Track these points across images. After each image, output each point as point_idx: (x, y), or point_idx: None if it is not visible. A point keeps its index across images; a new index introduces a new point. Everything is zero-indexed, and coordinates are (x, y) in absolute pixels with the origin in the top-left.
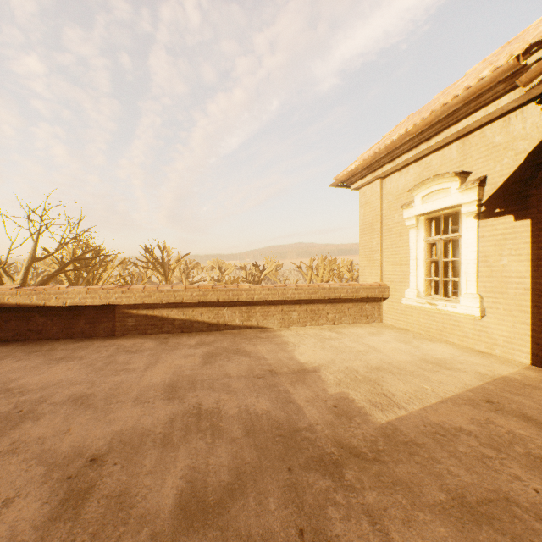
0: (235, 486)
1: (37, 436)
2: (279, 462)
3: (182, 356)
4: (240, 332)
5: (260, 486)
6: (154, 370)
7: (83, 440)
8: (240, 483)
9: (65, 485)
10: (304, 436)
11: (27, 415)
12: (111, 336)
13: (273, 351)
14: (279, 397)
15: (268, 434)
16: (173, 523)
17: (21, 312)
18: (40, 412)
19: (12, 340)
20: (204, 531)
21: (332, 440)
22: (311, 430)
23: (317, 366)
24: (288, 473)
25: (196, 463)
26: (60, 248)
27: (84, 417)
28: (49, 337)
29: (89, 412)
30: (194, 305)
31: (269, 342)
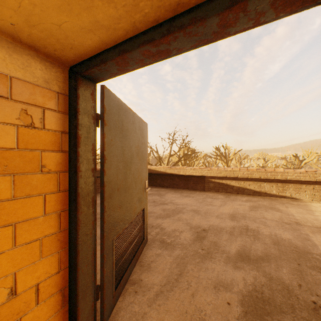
0: (264, 258)
1: (184, 218)
2: (292, 260)
3: (237, 204)
4: (275, 198)
5: (278, 263)
6: (223, 207)
7: (199, 223)
8: (267, 258)
9: (196, 233)
10: (314, 256)
11: (180, 211)
12: (202, 190)
13: (300, 213)
14: (299, 235)
15: (287, 248)
16: (235, 257)
17: (171, 176)
18: (183, 211)
19: (168, 187)
20: (248, 264)
21: None
22: (320, 256)
23: None
24: (297, 265)
25: (245, 244)
26: (179, 150)
27: (198, 216)
28: (180, 187)
29: (199, 215)
30: (244, 179)
31: (298, 207)
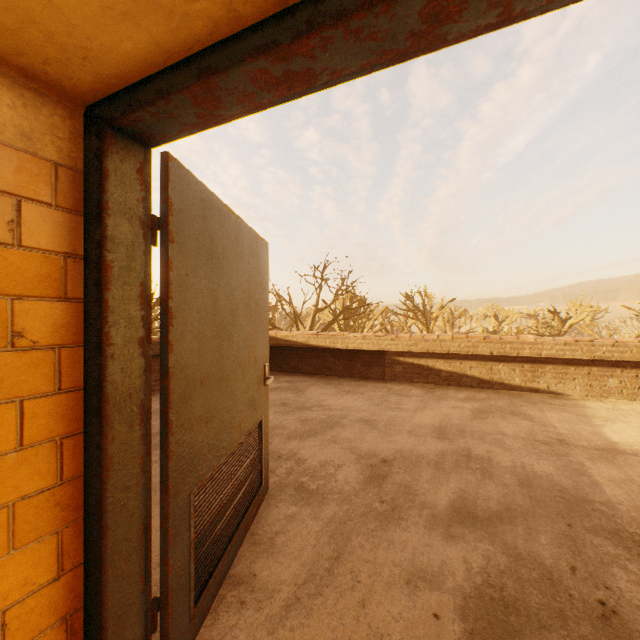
0: (503, 514)
1: (345, 437)
2: (556, 516)
3: (449, 407)
4: (520, 394)
5: (530, 524)
6: (422, 413)
7: (375, 447)
8: (509, 514)
9: (369, 469)
10: (596, 508)
11: (336, 423)
12: (381, 380)
13: (566, 421)
14: (566, 466)
15: (546, 492)
16: (447, 515)
17: (318, 352)
18: (343, 424)
19: (313, 374)
20: (473, 529)
21: (639, 524)
22: (607, 506)
23: (639, 450)
24: (565, 527)
25: (465, 488)
26: (335, 299)
27: (372, 433)
28: (336, 374)
29: (375, 431)
30: (461, 357)
31: (563, 411)
